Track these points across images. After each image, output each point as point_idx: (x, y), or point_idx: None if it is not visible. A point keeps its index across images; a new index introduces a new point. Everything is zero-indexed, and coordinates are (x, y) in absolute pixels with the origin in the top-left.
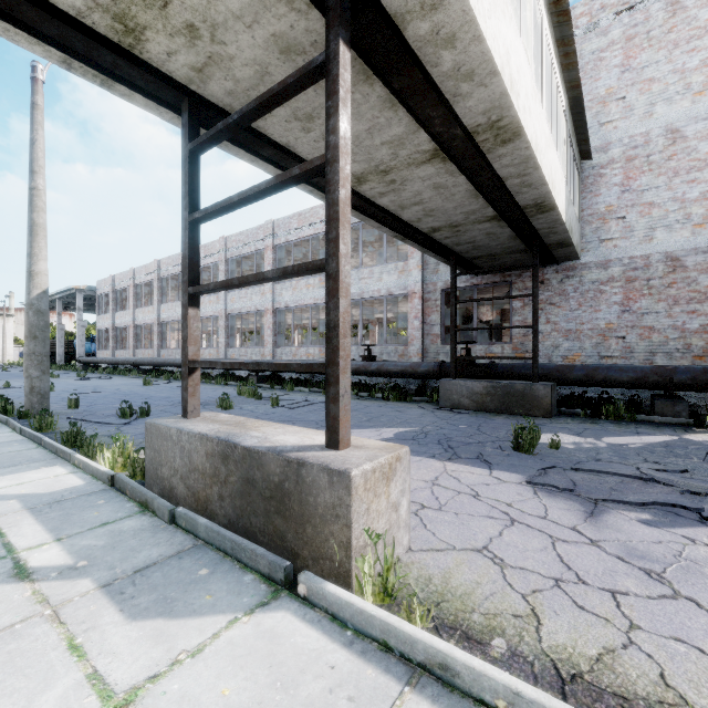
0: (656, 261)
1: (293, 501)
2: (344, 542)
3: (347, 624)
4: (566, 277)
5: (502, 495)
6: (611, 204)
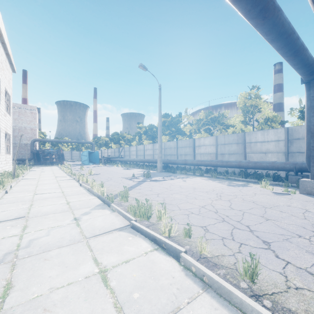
0: (23, 144)
1: None
2: None
3: None
4: None
5: None
6: (16, 135)
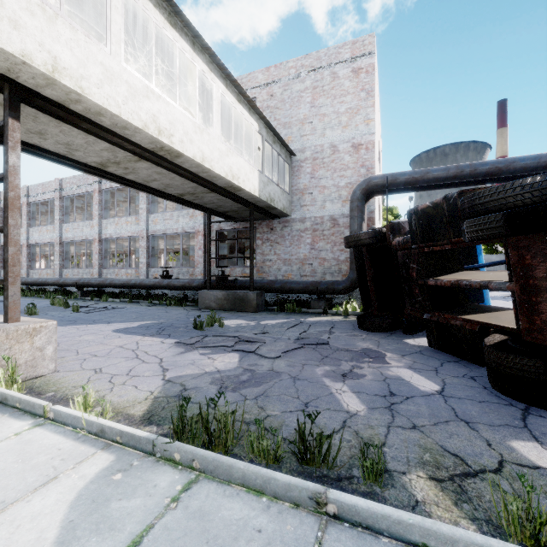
0: (326, 220)
1: None
2: None
3: None
4: (284, 226)
5: (151, 348)
6: (306, 184)
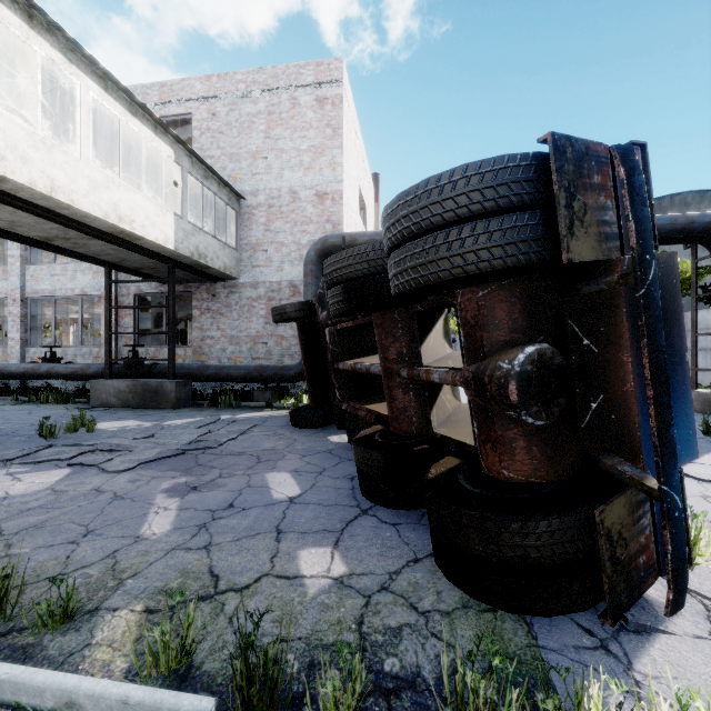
0: (285, 287)
1: None
2: None
3: None
4: (231, 292)
5: None
6: (259, 238)
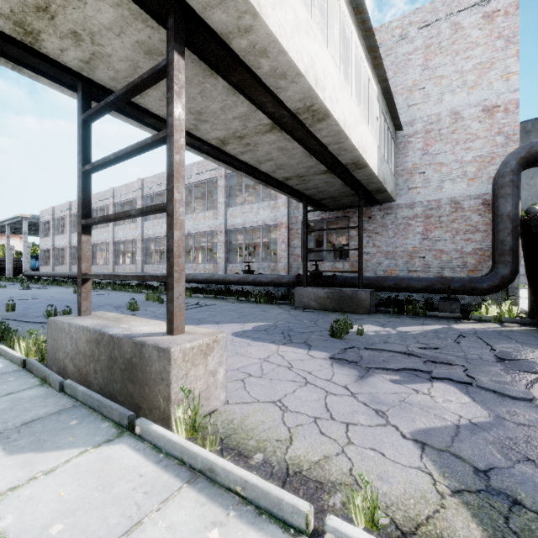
0: (445, 204)
1: (138, 371)
2: (166, 396)
3: (162, 450)
4: (386, 214)
5: (309, 366)
6: (415, 162)
